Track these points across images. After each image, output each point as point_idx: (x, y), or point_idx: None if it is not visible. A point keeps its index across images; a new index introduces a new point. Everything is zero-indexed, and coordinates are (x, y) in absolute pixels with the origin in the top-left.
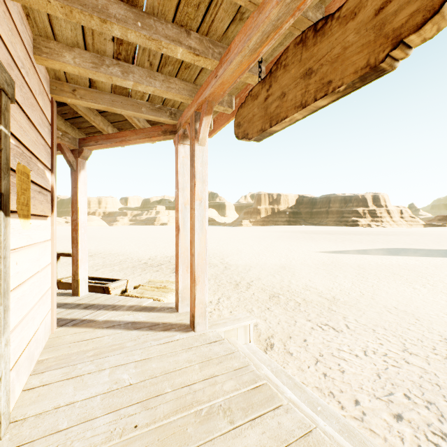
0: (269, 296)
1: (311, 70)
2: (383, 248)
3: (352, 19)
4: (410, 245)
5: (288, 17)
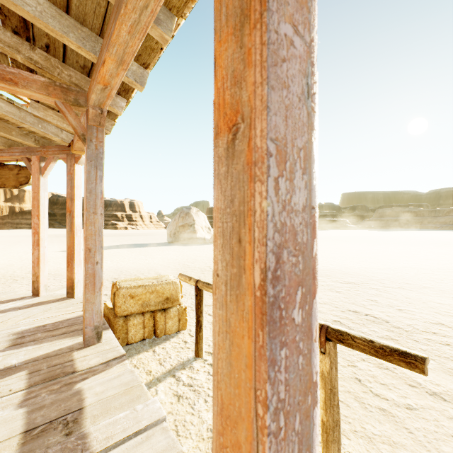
0: None
1: None
2: (116, 245)
3: (12, 171)
4: (137, 242)
5: None
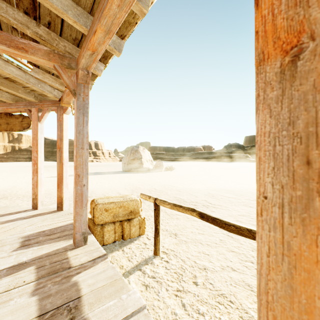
0: (1, 198)
1: (9, 123)
2: None
3: (17, 119)
4: (101, 170)
5: (1, 111)
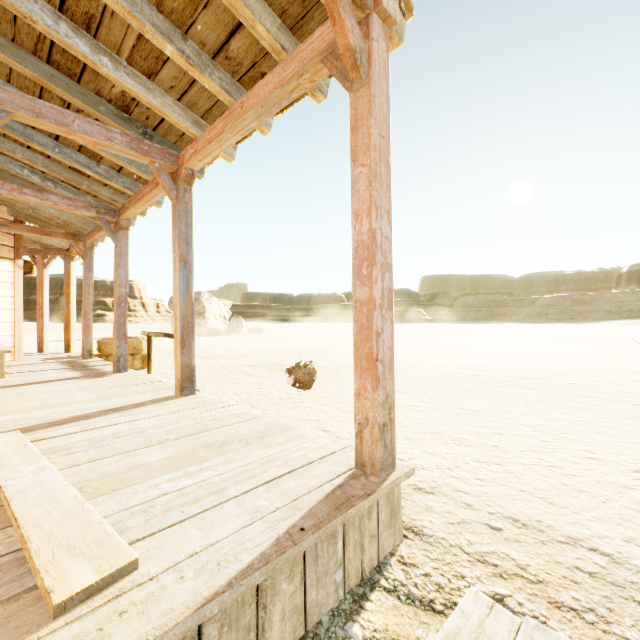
0: None
1: None
2: None
3: None
4: (133, 334)
5: None
